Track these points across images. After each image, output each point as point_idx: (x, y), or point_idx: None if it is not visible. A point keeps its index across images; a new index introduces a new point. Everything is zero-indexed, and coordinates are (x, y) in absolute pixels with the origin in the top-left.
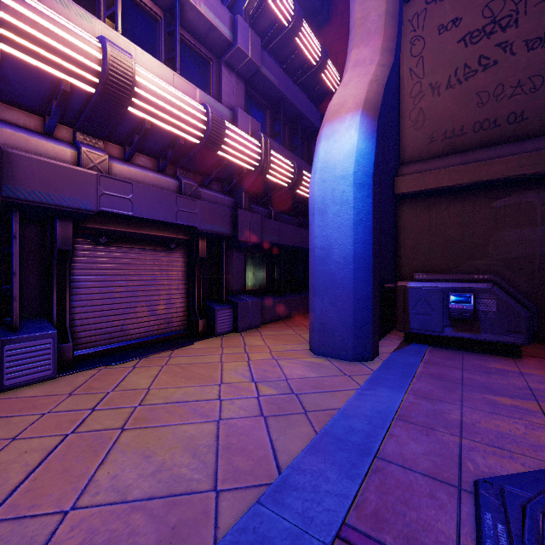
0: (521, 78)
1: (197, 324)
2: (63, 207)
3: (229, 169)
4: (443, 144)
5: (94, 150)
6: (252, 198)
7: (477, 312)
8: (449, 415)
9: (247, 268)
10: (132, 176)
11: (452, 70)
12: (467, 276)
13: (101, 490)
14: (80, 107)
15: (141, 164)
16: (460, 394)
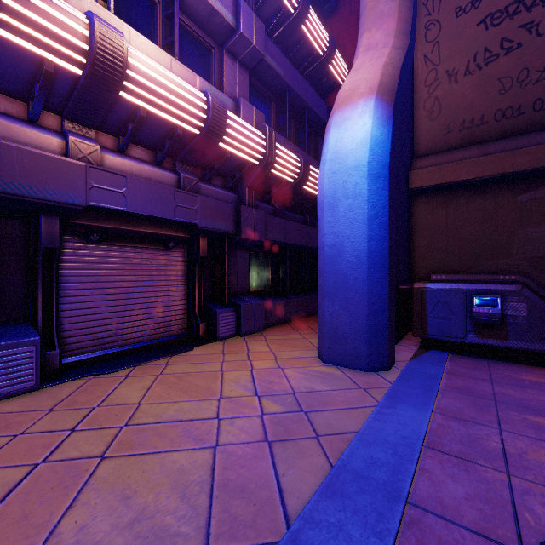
0: None
1: (198, 328)
2: (47, 201)
3: (232, 162)
4: (461, 135)
5: (83, 139)
6: (256, 195)
7: (504, 317)
8: (487, 442)
9: (251, 268)
10: (126, 169)
11: (471, 55)
12: (492, 276)
13: None
14: (67, 92)
15: (137, 157)
16: (495, 414)
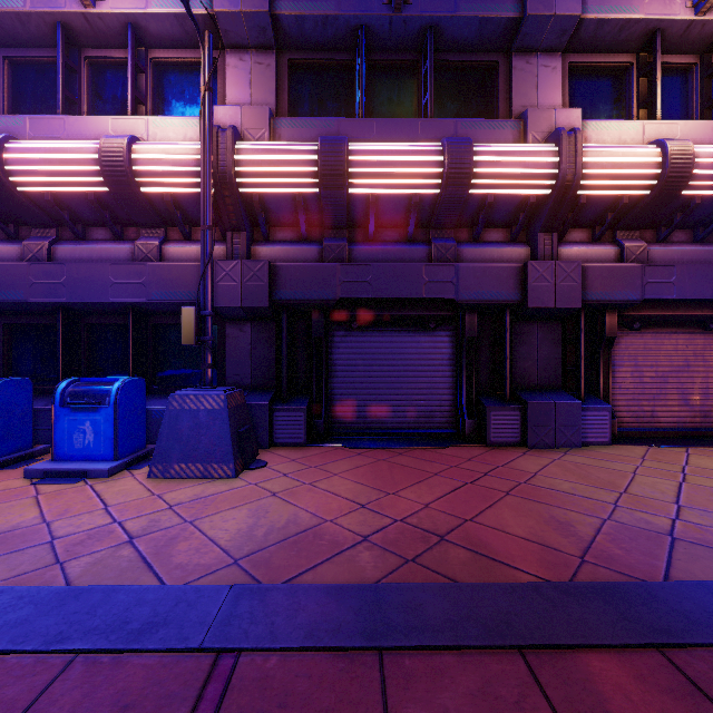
0: None
1: None
2: (615, 301)
3: None
4: None
5: (633, 243)
6: None
7: None
8: None
9: None
10: (667, 257)
11: None
12: None
13: None
14: (627, 210)
15: (674, 241)
16: None
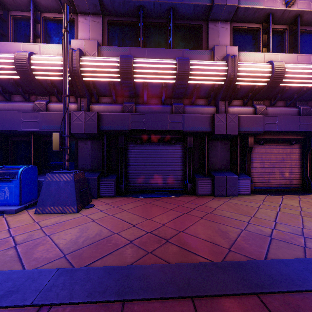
0: None
1: (310, 185)
2: (252, 131)
3: None
4: None
5: (260, 106)
6: None
7: None
8: None
9: None
10: (275, 112)
11: None
12: None
13: (310, 227)
14: (257, 91)
15: (277, 105)
16: None
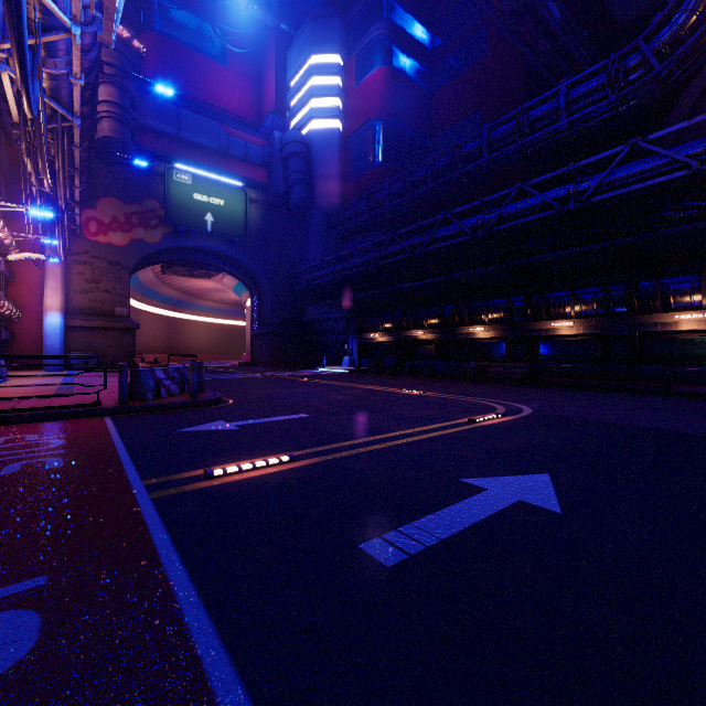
0: (102, 299)
1: None
2: None
3: None
4: (79, 310)
5: None
6: None
7: (89, 361)
8: None
9: None
10: None
11: (82, 288)
12: (87, 352)
13: None
14: None
15: None
16: None
